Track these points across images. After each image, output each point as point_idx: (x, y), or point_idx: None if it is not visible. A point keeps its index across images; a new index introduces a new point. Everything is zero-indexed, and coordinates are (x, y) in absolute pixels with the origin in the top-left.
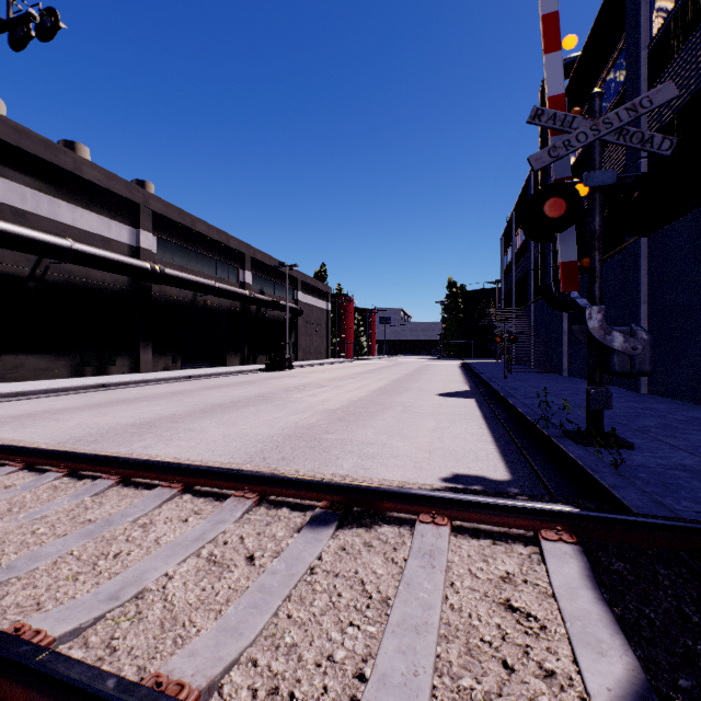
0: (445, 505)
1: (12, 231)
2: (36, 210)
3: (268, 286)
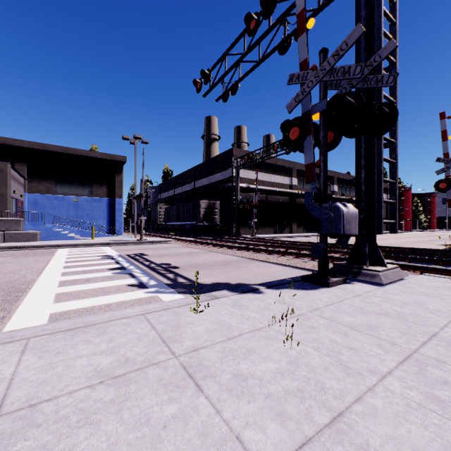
0: (388, 248)
1: (264, 189)
2: (266, 180)
3: (346, 190)
